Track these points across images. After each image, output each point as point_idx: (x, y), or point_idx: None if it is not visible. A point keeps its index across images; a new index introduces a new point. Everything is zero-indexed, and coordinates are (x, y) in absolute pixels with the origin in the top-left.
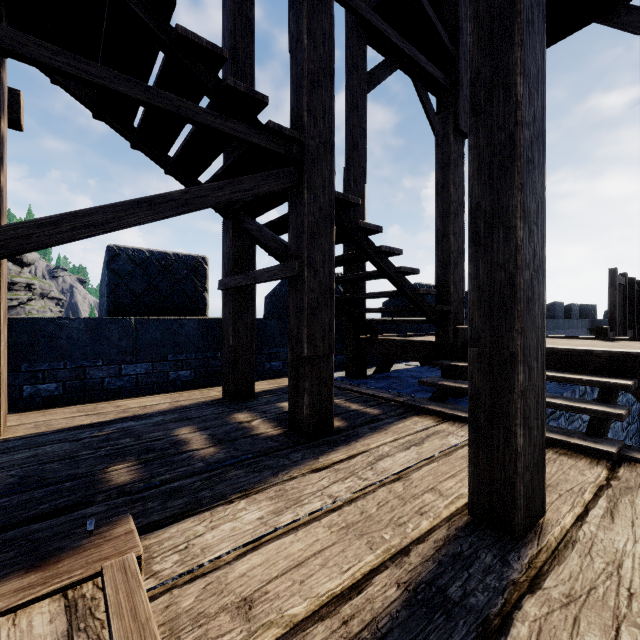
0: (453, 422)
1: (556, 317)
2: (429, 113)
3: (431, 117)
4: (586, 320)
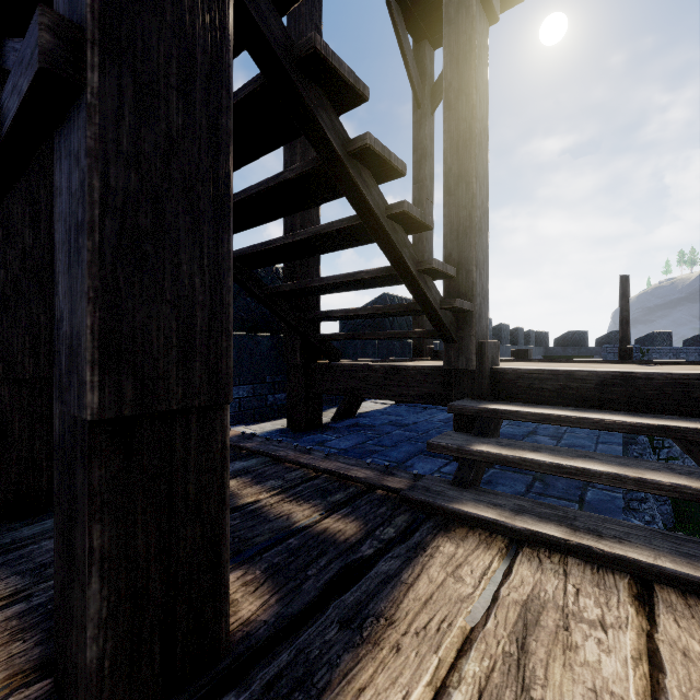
0: (533, 552)
1: (519, 343)
2: (406, 54)
3: (409, 61)
4: (541, 347)
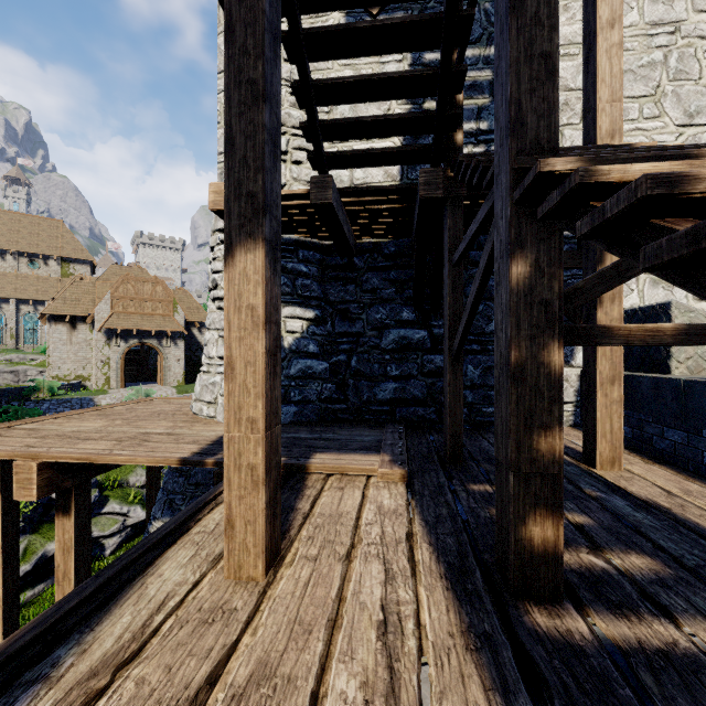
0: None
1: None
2: None
3: None
4: None
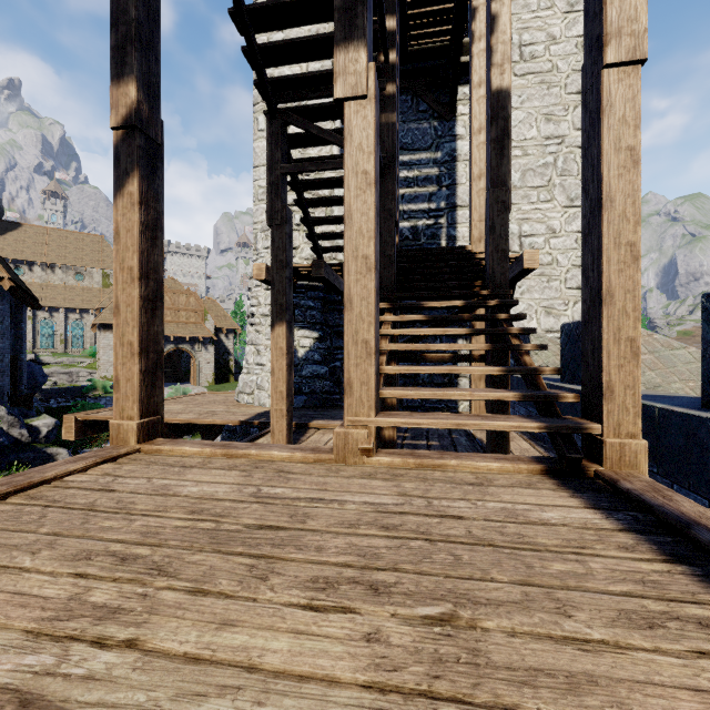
0: None
1: None
2: None
3: None
4: None
